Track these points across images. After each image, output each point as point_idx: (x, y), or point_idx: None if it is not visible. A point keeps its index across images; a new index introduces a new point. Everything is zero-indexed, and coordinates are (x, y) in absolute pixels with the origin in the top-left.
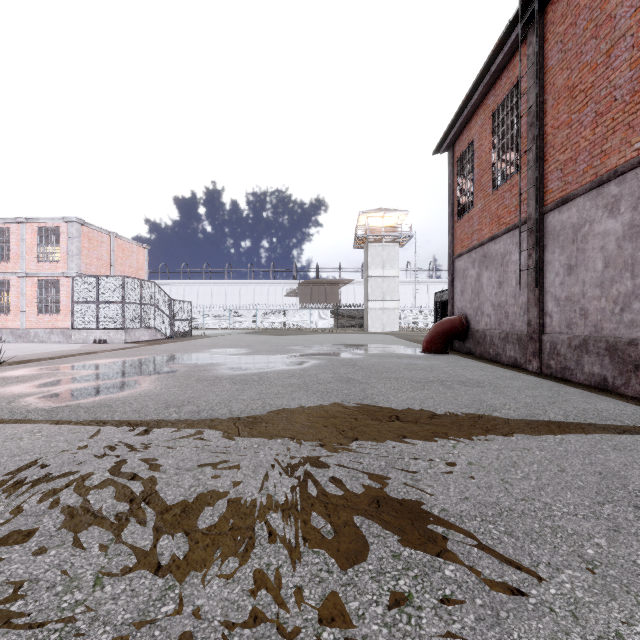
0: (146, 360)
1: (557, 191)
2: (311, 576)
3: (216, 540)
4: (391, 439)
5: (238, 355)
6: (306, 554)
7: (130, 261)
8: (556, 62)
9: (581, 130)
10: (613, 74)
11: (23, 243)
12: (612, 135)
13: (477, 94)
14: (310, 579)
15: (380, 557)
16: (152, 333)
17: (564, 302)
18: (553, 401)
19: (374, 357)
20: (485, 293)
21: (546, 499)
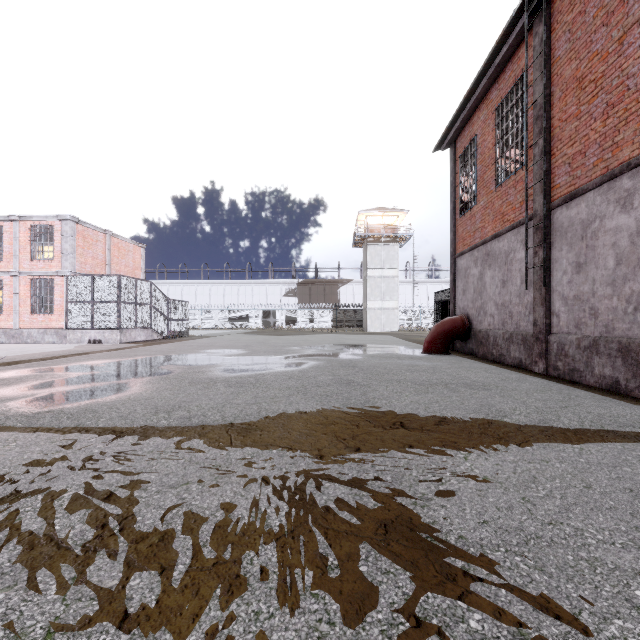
0: (140, 361)
1: (565, 186)
2: (308, 629)
3: (197, 579)
4: (396, 449)
5: (235, 356)
6: (303, 598)
7: (126, 260)
8: (564, 52)
9: (591, 122)
10: (626, 62)
11: (16, 241)
12: (625, 126)
13: (480, 88)
14: (307, 634)
15: (391, 602)
16: (148, 333)
17: (572, 301)
18: (565, 405)
19: (374, 358)
20: (488, 292)
21: (576, 523)
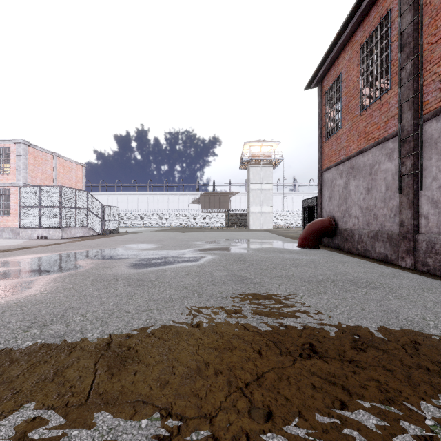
0: (64, 256)
1: (435, 101)
2: None
3: None
4: (325, 413)
5: (146, 250)
6: None
7: (70, 175)
8: None
9: None
10: None
11: None
12: None
13: (347, 31)
14: None
15: None
16: (86, 231)
17: None
18: None
19: (260, 252)
20: (353, 198)
21: None
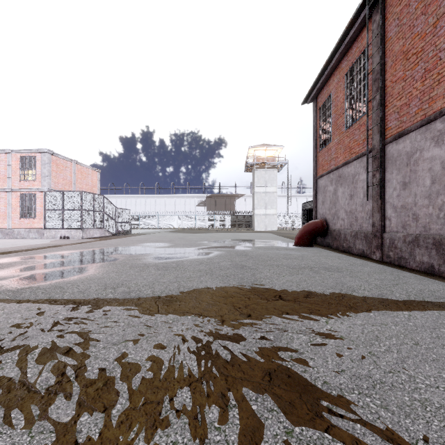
0: (95, 251)
1: (395, 128)
2: None
3: (130, 416)
4: (277, 315)
5: (162, 248)
6: (209, 431)
7: (86, 180)
8: (394, 34)
9: (413, 83)
10: (438, 40)
11: (9, 167)
12: (438, 85)
13: (334, 60)
14: None
15: (275, 434)
16: (102, 232)
17: (400, 209)
18: (396, 283)
19: (260, 249)
20: (340, 203)
21: (409, 371)
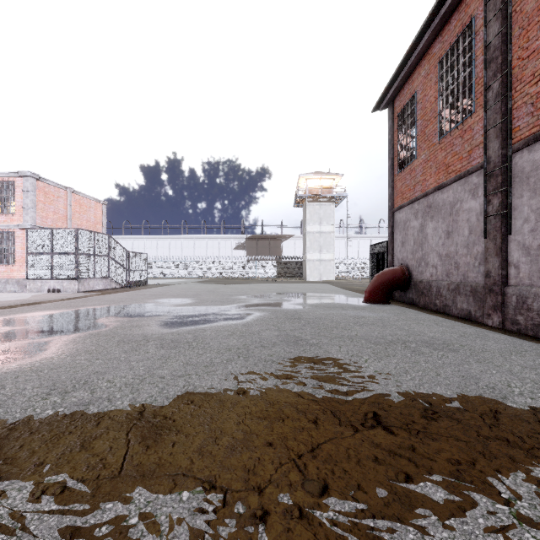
0: (82, 312)
1: (526, 128)
2: None
3: None
4: (387, 486)
5: (181, 306)
6: None
7: (88, 215)
8: None
9: None
10: None
11: None
12: None
13: (423, 42)
14: None
15: None
16: (107, 282)
17: (537, 251)
18: None
19: (318, 308)
20: (430, 243)
21: None
